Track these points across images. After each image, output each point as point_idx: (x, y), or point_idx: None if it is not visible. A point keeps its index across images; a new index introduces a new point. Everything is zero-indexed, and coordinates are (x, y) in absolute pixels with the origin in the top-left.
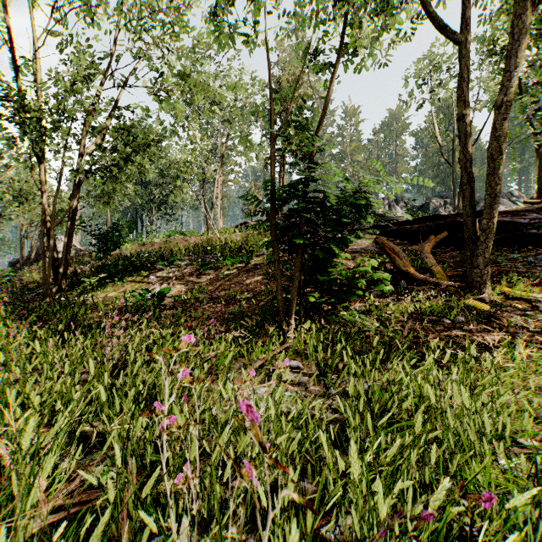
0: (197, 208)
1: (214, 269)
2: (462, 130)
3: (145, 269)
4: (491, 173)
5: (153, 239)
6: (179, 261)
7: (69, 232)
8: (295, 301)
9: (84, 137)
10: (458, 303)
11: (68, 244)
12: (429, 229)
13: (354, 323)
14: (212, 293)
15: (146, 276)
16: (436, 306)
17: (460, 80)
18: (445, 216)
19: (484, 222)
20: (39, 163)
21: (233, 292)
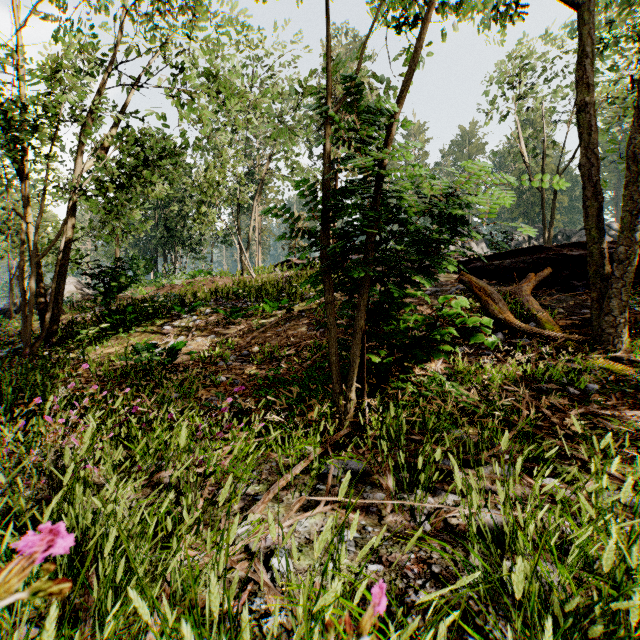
0: (230, 244)
1: (246, 317)
2: (584, 125)
3: (159, 317)
4: (631, 180)
5: (174, 280)
6: (203, 307)
7: (62, 270)
8: (357, 363)
9: (80, 148)
10: (586, 365)
11: (59, 285)
12: (525, 266)
13: (443, 395)
14: (242, 348)
15: (159, 326)
16: (557, 369)
17: (580, 57)
18: (546, 248)
19: (620, 250)
20: (21, 180)
21: (269, 347)
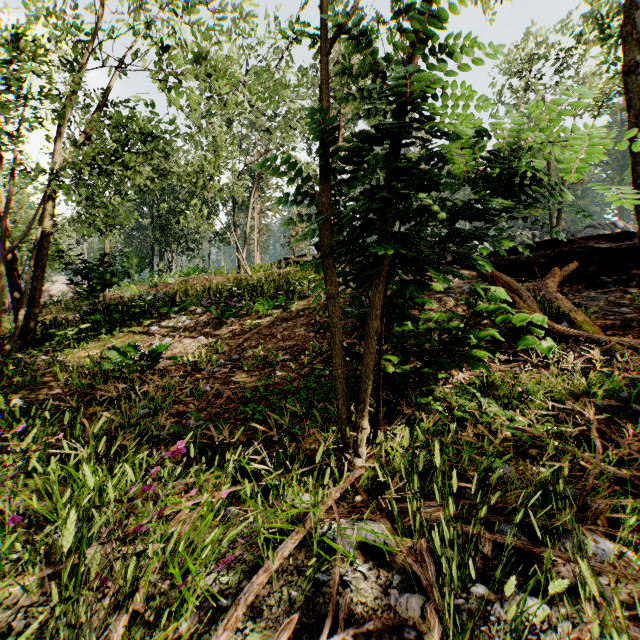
0: (228, 242)
1: (239, 317)
2: (633, 89)
3: (147, 317)
4: None
5: (166, 278)
6: (194, 306)
7: (40, 265)
8: (371, 379)
9: (60, 134)
10: None
11: (37, 282)
12: (546, 260)
13: (481, 418)
14: (233, 352)
15: (145, 327)
16: (615, 381)
17: (626, 10)
18: (569, 240)
19: None
20: None
21: (262, 351)
